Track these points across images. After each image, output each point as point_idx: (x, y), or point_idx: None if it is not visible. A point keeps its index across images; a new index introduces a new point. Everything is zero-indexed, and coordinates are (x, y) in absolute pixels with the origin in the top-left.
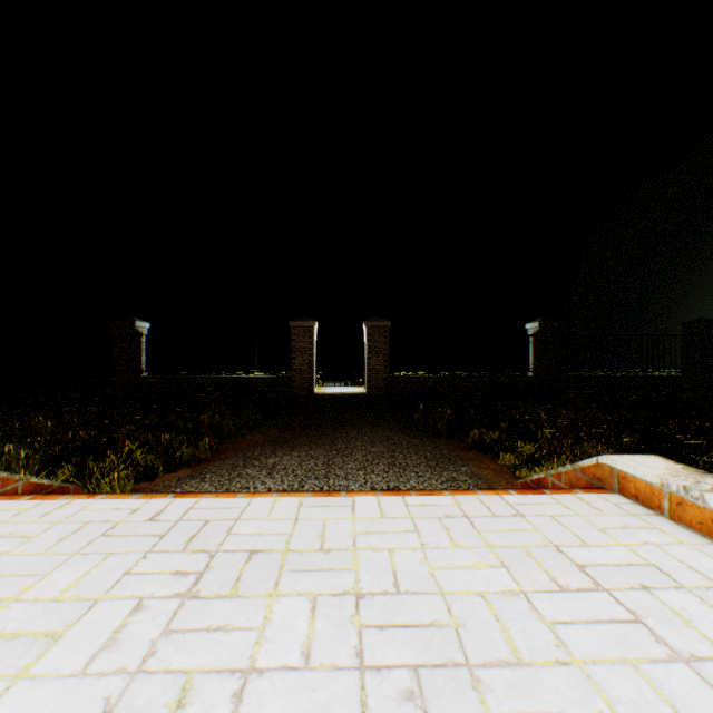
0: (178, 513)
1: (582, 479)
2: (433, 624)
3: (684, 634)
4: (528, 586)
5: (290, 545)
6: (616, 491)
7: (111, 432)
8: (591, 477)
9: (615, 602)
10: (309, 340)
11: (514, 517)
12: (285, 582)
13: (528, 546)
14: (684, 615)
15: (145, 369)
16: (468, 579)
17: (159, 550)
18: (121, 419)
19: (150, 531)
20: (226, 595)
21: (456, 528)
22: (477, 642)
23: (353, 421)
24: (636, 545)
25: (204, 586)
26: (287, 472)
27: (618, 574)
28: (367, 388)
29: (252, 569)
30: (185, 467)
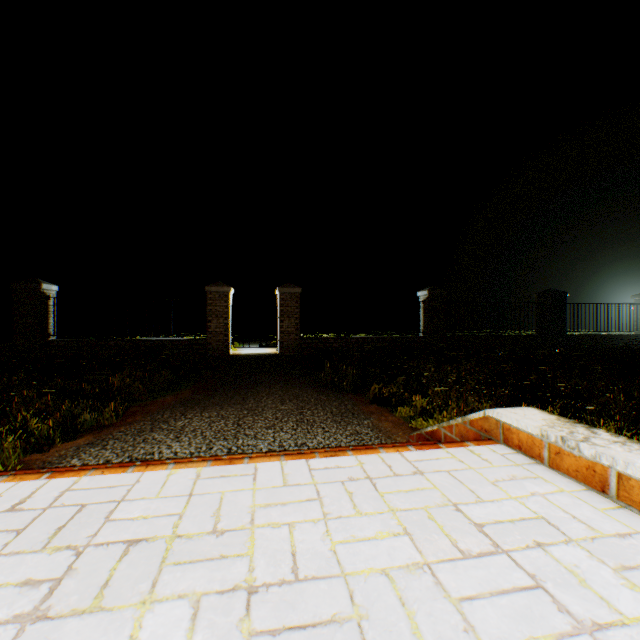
0: (49, 497)
1: (471, 431)
2: (334, 619)
3: (583, 597)
4: (432, 556)
5: (178, 529)
6: (501, 442)
7: (5, 400)
8: (479, 429)
9: (515, 565)
10: (224, 304)
11: (414, 475)
12: (165, 581)
13: (429, 507)
14: (579, 574)
15: (53, 332)
16: (371, 554)
17: (10, 552)
18: (20, 385)
19: (6, 526)
20: (85, 610)
21: (359, 492)
22: (382, 638)
23: (266, 380)
24: (525, 497)
25: (58, 600)
26: (196, 435)
27: (514, 531)
28: (279, 348)
29: (126, 568)
30: (87, 433)
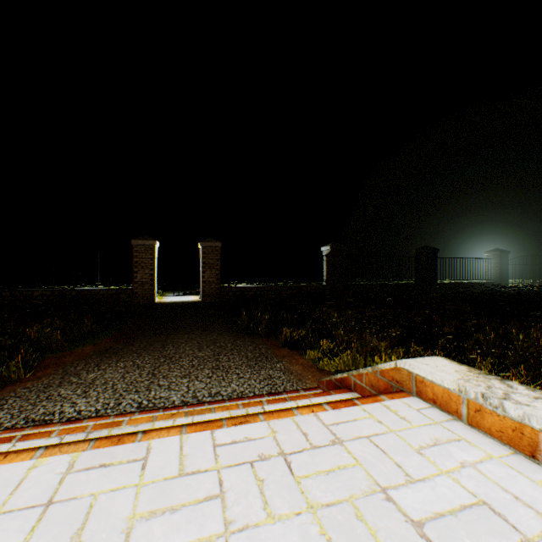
0: None
1: (382, 381)
2: None
3: None
4: None
5: None
6: (414, 394)
7: None
8: (390, 379)
9: None
10: (150, 256)
11: (333, 446)
12: None
13: (355, 497)
14: None
15: None
16: None
17: None
18: None
19: None
20: None
21: (271, 479)
22: None
23: (186, 327)
24: (457, 470)
25: None
26: (106, 389)
27: (460, 531)
28: (202, 296)
29: None
30: None
